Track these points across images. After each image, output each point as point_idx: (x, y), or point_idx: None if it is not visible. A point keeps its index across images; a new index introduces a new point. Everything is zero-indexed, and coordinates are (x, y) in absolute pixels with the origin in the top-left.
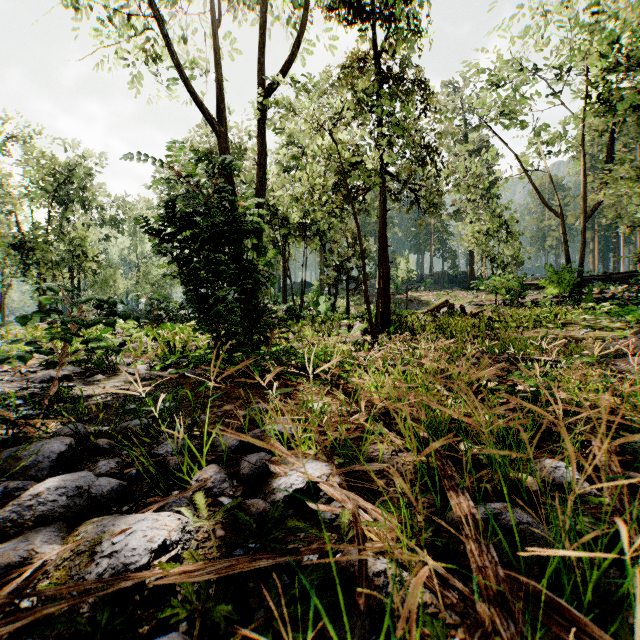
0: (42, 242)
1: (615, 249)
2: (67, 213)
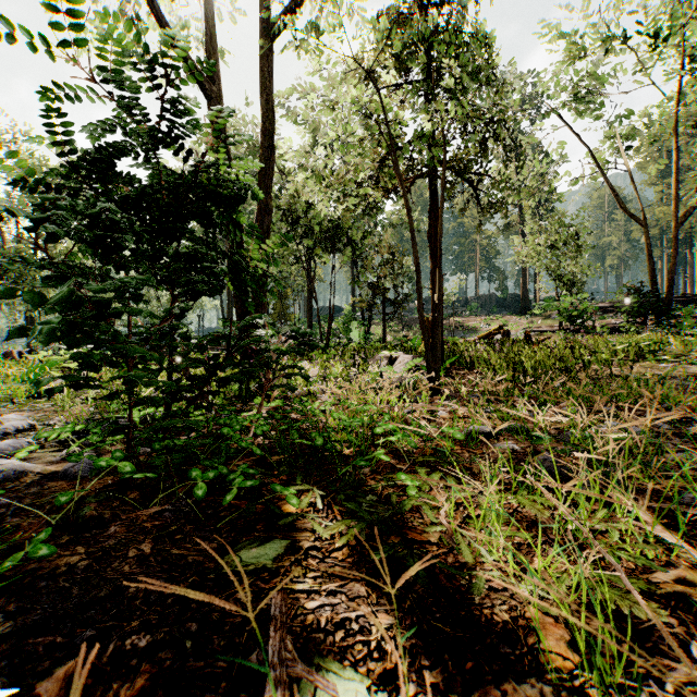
0: None
1: (688, 268)
2: None
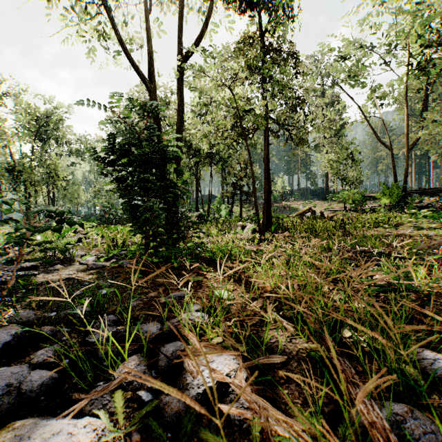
0: (27, 167)
1: (427, 172)
2: (45, 147)
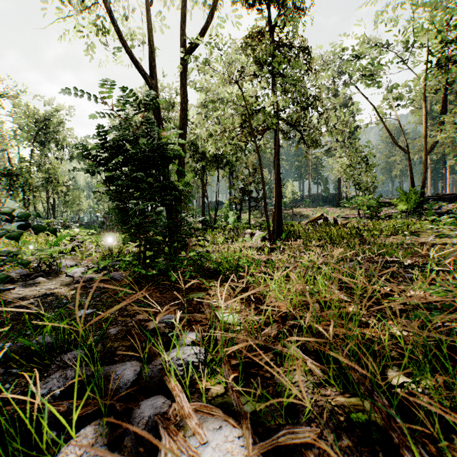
0: (25, 171)
1: (443, 177)
2: (45, 151)
